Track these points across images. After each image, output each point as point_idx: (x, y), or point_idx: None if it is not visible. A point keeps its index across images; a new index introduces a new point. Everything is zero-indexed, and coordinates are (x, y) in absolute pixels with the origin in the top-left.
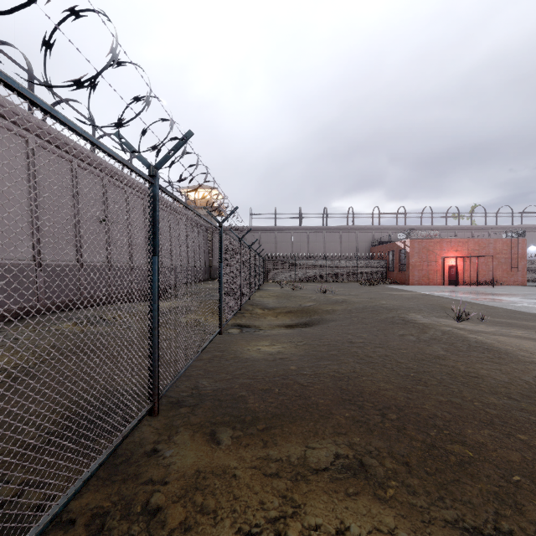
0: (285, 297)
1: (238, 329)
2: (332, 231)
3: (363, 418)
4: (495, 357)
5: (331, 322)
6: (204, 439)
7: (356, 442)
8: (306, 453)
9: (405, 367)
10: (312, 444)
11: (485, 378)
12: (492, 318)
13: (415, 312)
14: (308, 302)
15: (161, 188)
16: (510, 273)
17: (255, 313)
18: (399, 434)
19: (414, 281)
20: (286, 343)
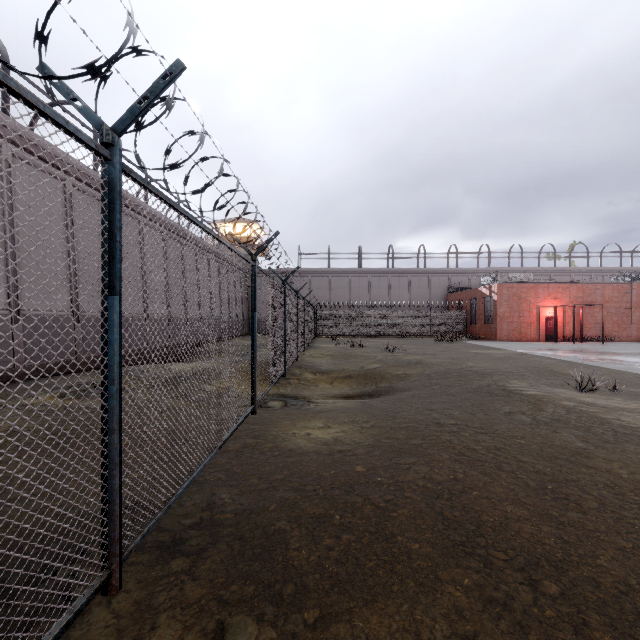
0: (342, 357)
1: (281, 401)
2: (399, 275)
3: (498, 593)
4: None
5: (404, 391)
6: None
7: None
8: None
9: (533, 471)
10: None
11: None
12: (625, 388)
13: (518, 379)
14: (372, 364)
15: (129, 173)
16: (622, 326)
17: (303, 378)
18: None
19: (502, 337)
20: (347, 424)
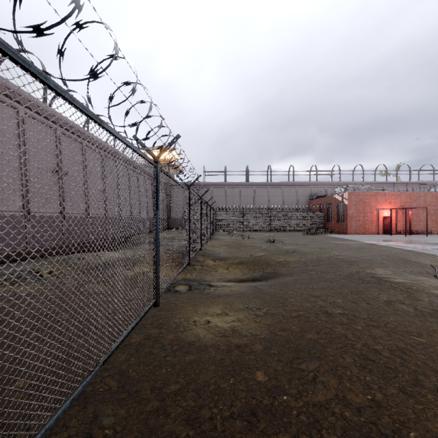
0: (235, 247)
1: (186, 285)
2: (275, 186)
3: None
4: None
5: (286, 275)
6: None
7: None
8: None
9: None
10: None
11: None
12: None
13: (380, 267)
14: (259, 252)
15: None
16: None
17: (206, 264)
18: None
19: (351, 231)
20: (242, 311)
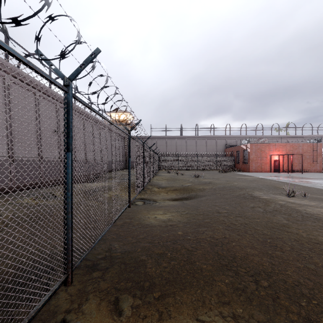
0: (172, 180)
1: (142, 202)
2: (201, 139)
3: (240, 285)
4: None
5: (202, 196)
6: (108, 309)
7: (240, 314)
8: None
9: (262, 233)
10: (202, 317)
11: None
12: (310, 195)
13: (258, 191)
14: (187, 183)
15: (75, 97)
16: (312, 164)
17: (153, 190)
18: (274, 304)
19: (252, 170)
20: (174, 213)
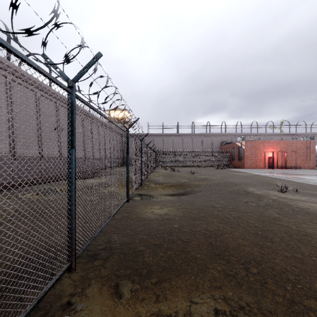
0: (169, 176)
1: (139, 197)
2: (197, 136)
3: (231, 272)
4: (314, 219)
5: (198, 192)
6: (109, 292)
7: (230, 297)
8: (190, 309)
9: (254, 226)
10: (195, 299)
11: (313, 236)
12: (302, 190)
13: (252, 186)
14: (183, 179)
15: (78, 98)
16: (305, 161)
17: (150, 186)
18: (262, 288)
19: (247, 166)
20: (171, 207)
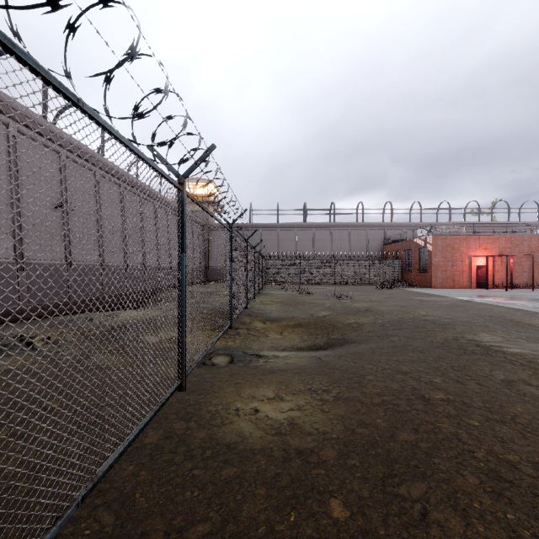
0: (291, 304)
1: (227, 356)
2: (340, 228)
3: None
4: None
5: (359, 342)
6: None
7: None
8: None
9: None
10: None
11: None
12: None
13: (485, 331)
14: (321, 311)
15: None
16: None
17: (253, 327)
18: None
19: (436, 284)
20: (304, 395)
